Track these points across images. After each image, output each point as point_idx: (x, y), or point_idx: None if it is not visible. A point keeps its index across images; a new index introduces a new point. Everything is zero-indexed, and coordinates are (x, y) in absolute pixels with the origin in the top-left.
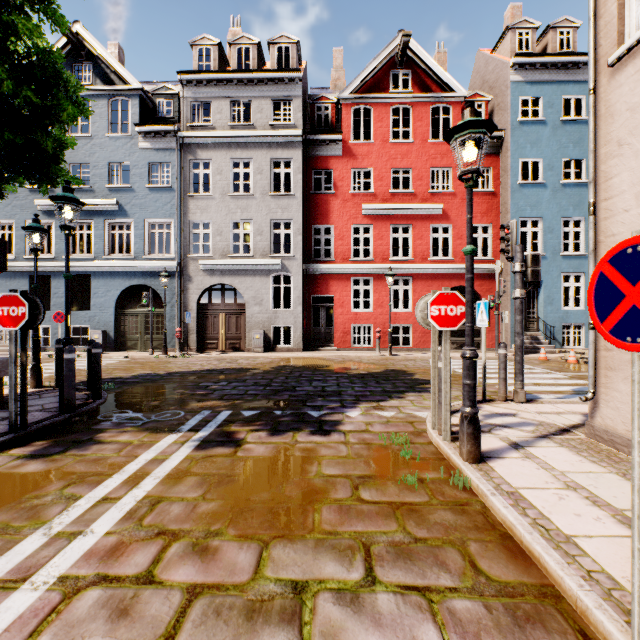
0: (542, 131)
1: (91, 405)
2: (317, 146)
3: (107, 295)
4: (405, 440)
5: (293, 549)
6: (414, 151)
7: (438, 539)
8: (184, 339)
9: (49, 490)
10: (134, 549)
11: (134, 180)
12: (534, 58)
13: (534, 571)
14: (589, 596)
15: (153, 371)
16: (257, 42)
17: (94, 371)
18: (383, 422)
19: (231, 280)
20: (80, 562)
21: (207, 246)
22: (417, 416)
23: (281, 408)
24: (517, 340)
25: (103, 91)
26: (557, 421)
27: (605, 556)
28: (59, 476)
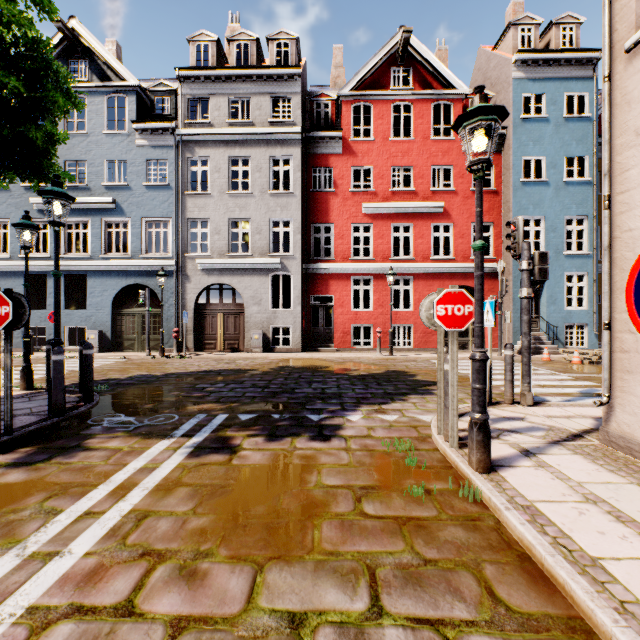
0: (545, 128)
1: (82, 408)
2: (317, 144)
3: (103, 295)
4: (409, 446)
5: (290, 573)
6: (415, 149)
7: (450, 561)
8: (182, 339)
9: (28, 503)
10: (114, 573)
11: (131, 178)
12: (537, 54)
13: (559, 600)
14: (626, 634)
15: (149, 372)
16: (256, 38)
17: (85, 373)
18: (386, 426)
19: (229, 279)
20: (53, 589)
21: (205, 245)
22: (421, 420)
23: (279, 411)
24: (524, 341)
25: (99, 88)
26: (568, 426)
27: (638, 583)
28: (41, 487)
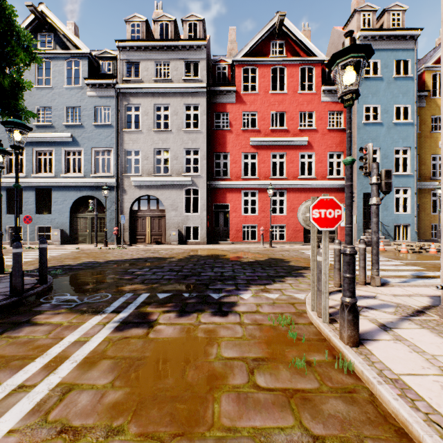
0: (380, 85)
1: (37, 289)
2: (217, 95)
3: (64, 203)
4: (290, 321)
5: None
6: (287, 99)
7: (336, 437)
8: (120, 235)
9: None
10: None
11: (84, 119)
12: (374, 32)
13: None
14: None
15: (94, 260)
16: (174, 19)
17: (41, 262)
18: (270, 303)
19: (155, 192)
20: None
21: (138, 168)
22: (296, 298)
23: (189, 291)
24: (374, 237)
25: (61, 54)
26: (410, 303)
27: None
28: None
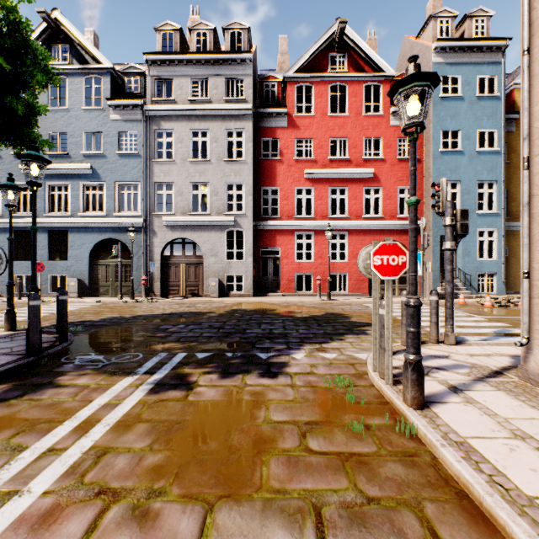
0: (460, 106)
1: (56, 348)
2: (265, 118)
3: (82, 248)
4: (348, 383)
5: (239, 513)
6: (349, 123)
7: (392, 499)
8: (149, 286)
9: None
10: (69, 514)
11: (106, 147)
12: (453, 42)
13: None
14: None
15: (120, 315)
16: (213, 28)
17: (60, 316)
18: (326, 364)
19: (190, 235)
20: (7, 532)
21: (170, 205)
22: (357, 358)
23: (232, 350)
24: (448, 288)
25: (78, 70)
26: (488, 363)
27: None
28: (10, 423)
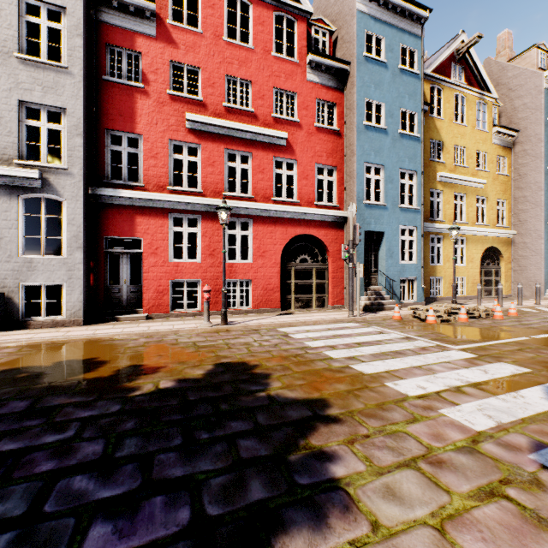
0: (384, 74)
1: None
2: (114, 10)
3: None
4: None
5: None
6: (255, 61)
7: None
8: None
9: None
10: None
11: None
12: None
13: None
14: None
15: None
16: None
17: None
18: None
19: None
20: None
21: None
22: None
23: None
24: None
25: None
26: None
27: None
28: None
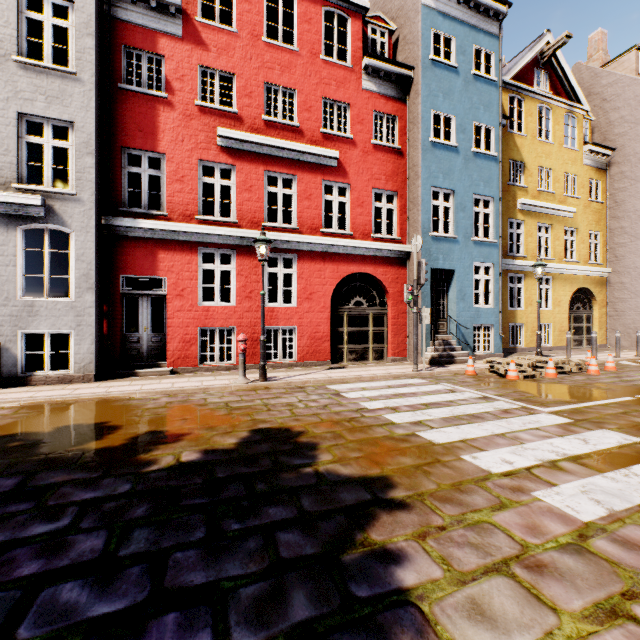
0: (455, 81)
1: None
2: (133, 5)
3: None
4: None
5: None
6: (300, 65)
7: None
8: None
9: None
10: None
11: None
12: None
13: None
14: None
15: None
16: None
17: None
18: None
19: None
20: None
21: None
22: None
23: None
24: None
25: None
26: None
27: None
28: None
